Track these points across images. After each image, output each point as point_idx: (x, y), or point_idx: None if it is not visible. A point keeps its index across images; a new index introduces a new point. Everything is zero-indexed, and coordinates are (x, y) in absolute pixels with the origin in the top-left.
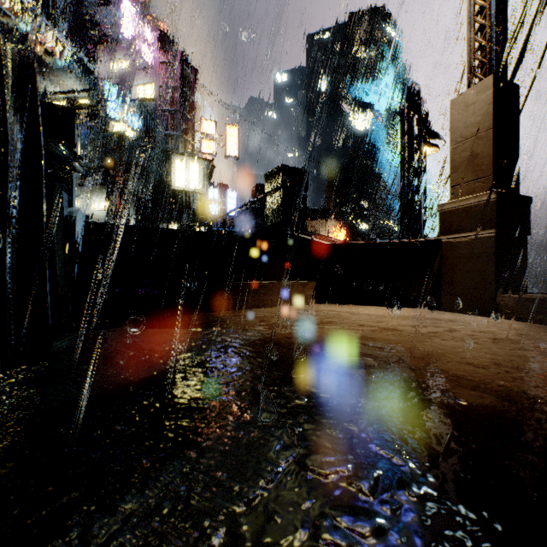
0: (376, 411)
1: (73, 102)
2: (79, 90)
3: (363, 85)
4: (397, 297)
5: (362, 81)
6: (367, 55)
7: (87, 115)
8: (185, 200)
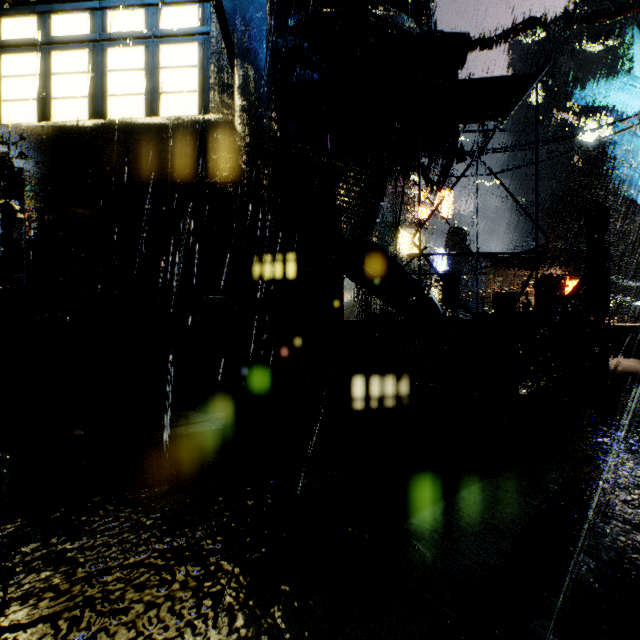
0: (620, 372)
1: None
2: None
3: (596, 86)
4: (634, 354)
5: (595, 82)
6: (603, 48)
7: None
8: (411, 265)
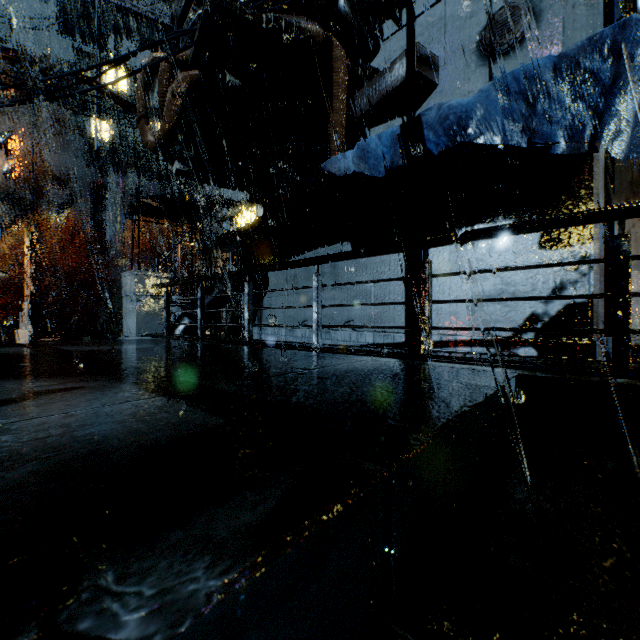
0: None
1: None
2: None
3: None
4: None
5: None
6: None
7: None
8: None
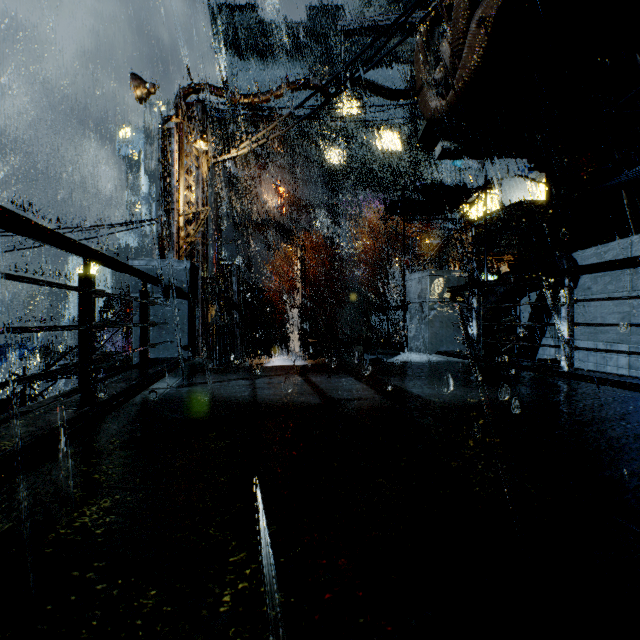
0: None
1: None
2: None
3: None
4: None
5: None
6: None
7: None
8: None
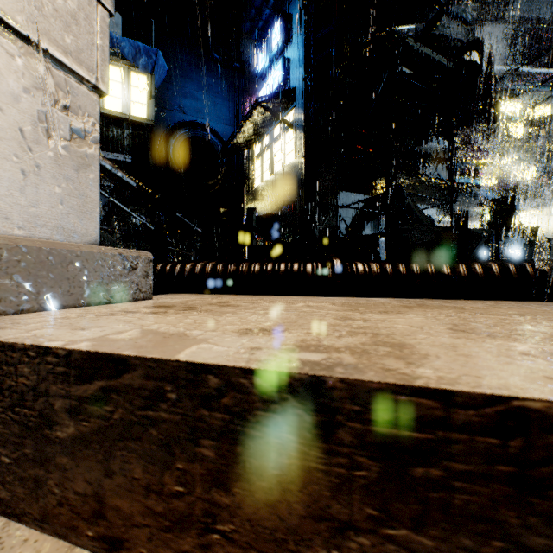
0: None
1: (534, 121)
2: (542, 101)
3: None
4: None
5: None
6: None
7: (546, 132)
8: None
